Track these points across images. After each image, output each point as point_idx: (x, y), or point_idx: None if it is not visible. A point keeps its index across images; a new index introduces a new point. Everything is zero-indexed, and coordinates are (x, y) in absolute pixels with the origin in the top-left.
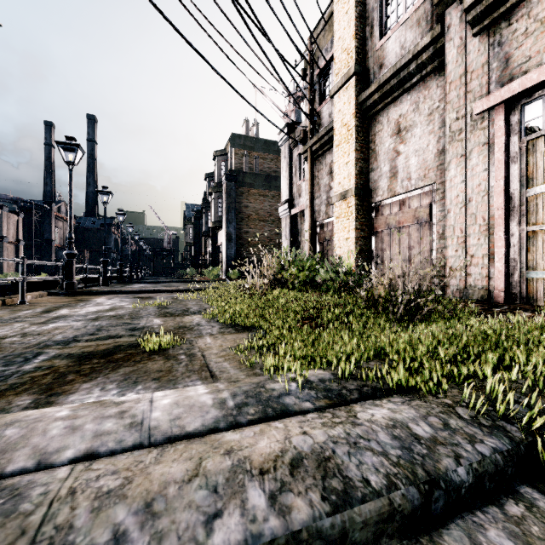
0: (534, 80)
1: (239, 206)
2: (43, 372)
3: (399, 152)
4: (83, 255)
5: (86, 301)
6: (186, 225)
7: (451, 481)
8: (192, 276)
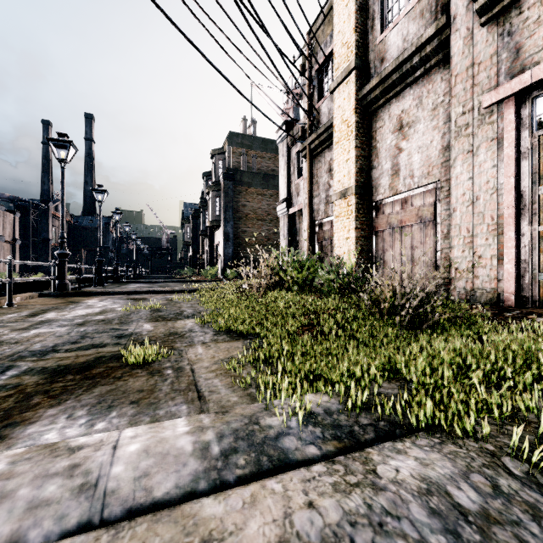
0: None
1: (237, 205)
2: (6, 393)
3: (401, 149)
4: (81, 255)
5: (77, 302)
6: (184, 224)
7: None
8: (189, 275)
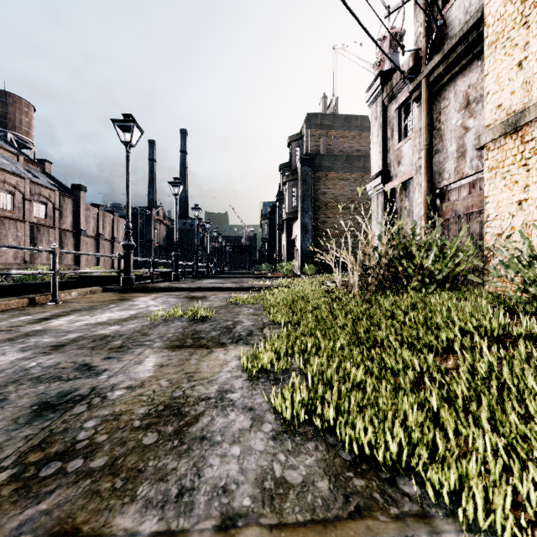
0: None
1: (316, 193)
2: None
3: None
4: None
5: (126, 300)
6: (262, 220)
7: None
8: (266, 271)
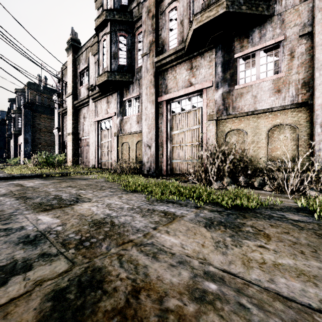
0: (99, 119)
1: (34, 123)
2: None
3: (84, 124)
4: None
5: None
6: None
7: (26, 176)
8: None
